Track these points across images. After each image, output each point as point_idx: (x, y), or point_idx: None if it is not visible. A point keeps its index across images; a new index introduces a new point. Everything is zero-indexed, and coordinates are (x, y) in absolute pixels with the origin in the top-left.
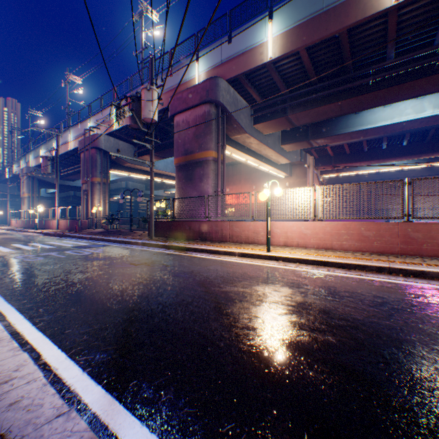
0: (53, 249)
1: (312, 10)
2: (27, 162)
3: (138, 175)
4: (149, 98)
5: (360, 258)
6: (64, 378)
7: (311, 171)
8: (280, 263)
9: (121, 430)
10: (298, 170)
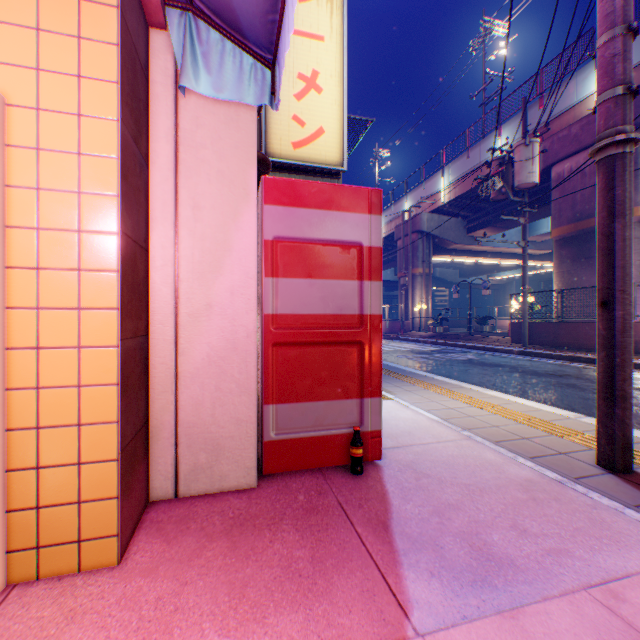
0: (414, 351)
1: None
2: None
3: (463, 258)
4: (526, 156)
5: None
6: None
7: None
8: None
9: None
10: None
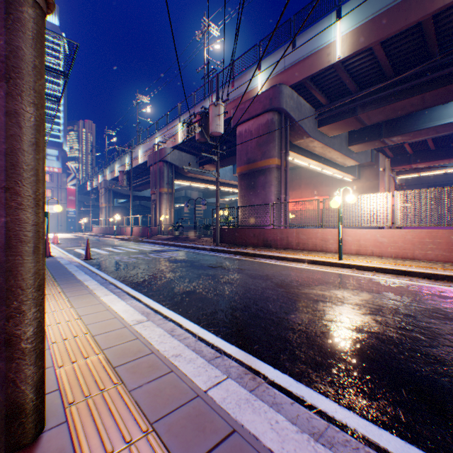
0: (138, 252)
1: (388, 1)
2: (104, 176)
3: (198, 184)
4: (216, 113)
5: (449, 269)
6: (206, 339)
7: (386, 175)
8: (354, 271)
9: (261, 369)
10: (368, 172)
